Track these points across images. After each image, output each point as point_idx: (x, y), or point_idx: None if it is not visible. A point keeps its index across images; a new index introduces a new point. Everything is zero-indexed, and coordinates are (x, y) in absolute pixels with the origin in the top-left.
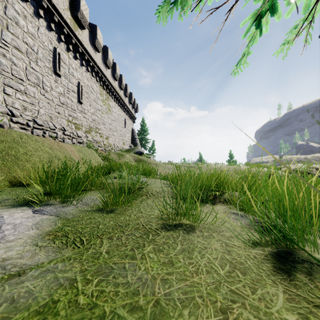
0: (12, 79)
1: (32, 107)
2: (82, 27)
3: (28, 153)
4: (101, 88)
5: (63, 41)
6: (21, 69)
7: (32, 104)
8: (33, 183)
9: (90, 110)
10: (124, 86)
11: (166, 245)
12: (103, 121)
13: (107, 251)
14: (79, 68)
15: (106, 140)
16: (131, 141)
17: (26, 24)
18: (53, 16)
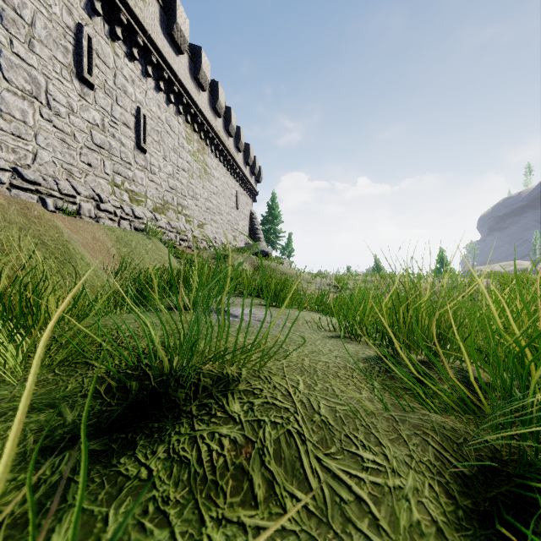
0: None
1: (18, 144)
2: None
3: None
4: (189, 128)
5: (99, 13)
6: None
7: (17, 137)
8: None
9: (165, 167)
10: (234, 130)
11: None
12: (192, 192)
13: None
14: (140, 81)
15: (199, 230)
16: (248, 234)
17: None
18: None
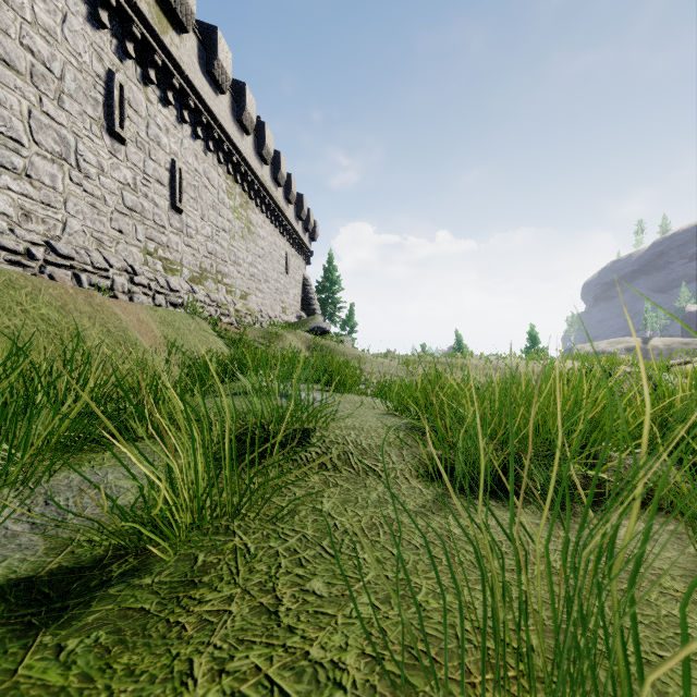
0: None
1: (48, 213)
2: (180, 27)
3: None
4: (230, 179)
5: (131, 56)
6: (15, 115)
7: (47, 206)
8: None
9: (203, 229)
10: (284, 179)
11: None
12: (234, 256)
13: None
14: (175, 128)
15: (242, 302)
16: (301, 305)
17: (29, 3)
18: None
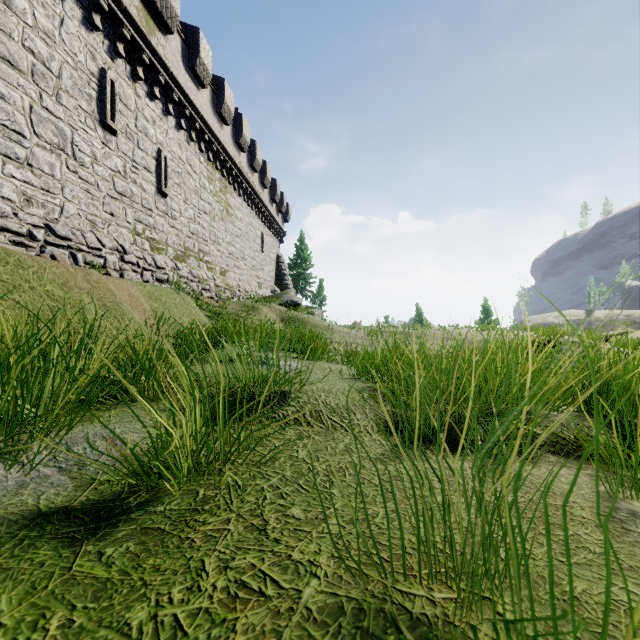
0: None
1: (47, 198)
2: (165, 28)
3: None
4: (211, 166)
5: (121, 55)
6: (18, 110)
7: (46, 191)
8: None
9: (186, 211)
10: (259, 165)
11: None
12: (214, 236)
13: None
14: (161, 120)
15: (222, 278)
16: (275, 280)
17: (31, 9)
18: None
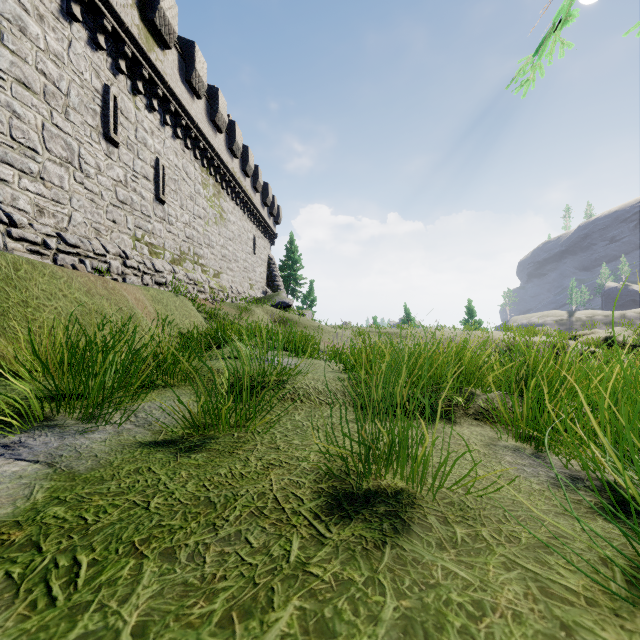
0: (12, 148)
1: (57, 209)
2: (163, 44)
3: (30, 302)
4: (205, 172)
5: (123, 72)
6: (32, 128)
7: (56, 202)
8: (7, 373)
9: (182, 217)
10: (252, 170)
11: (346, 595)
12: (208, 240)
13: (143, 620)
14: (159, 130)
15: (215, 280)
16: (266, 281)
17: (43, 34)
18: (101, 19)
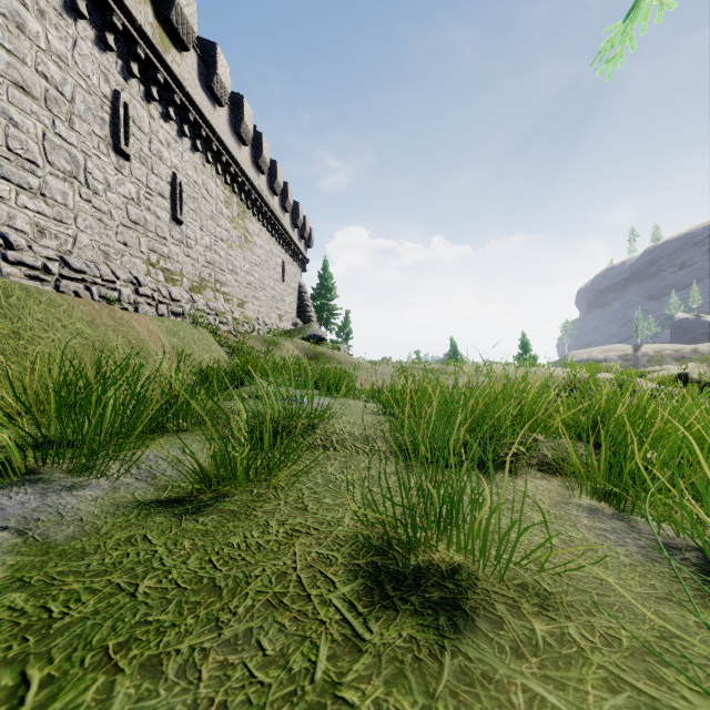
0: (8, 161)
1: (60, 229)
2: (181, 45)
3: (23, 334)
4: (228, 189)
5: (135, 76)
6: (31, 138)
7: (59, 222)
8: None
9: (202, 239)
10: (280, 187)
11: None
12: (232, 265)
13: None
14: (176, 142)
15: (240, 310)
16: (297, 312)
17: (44, 31)
18: (110, 16)
